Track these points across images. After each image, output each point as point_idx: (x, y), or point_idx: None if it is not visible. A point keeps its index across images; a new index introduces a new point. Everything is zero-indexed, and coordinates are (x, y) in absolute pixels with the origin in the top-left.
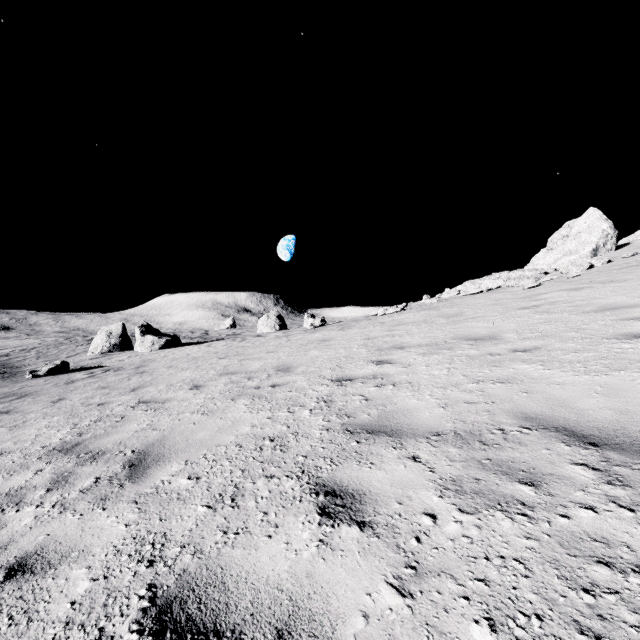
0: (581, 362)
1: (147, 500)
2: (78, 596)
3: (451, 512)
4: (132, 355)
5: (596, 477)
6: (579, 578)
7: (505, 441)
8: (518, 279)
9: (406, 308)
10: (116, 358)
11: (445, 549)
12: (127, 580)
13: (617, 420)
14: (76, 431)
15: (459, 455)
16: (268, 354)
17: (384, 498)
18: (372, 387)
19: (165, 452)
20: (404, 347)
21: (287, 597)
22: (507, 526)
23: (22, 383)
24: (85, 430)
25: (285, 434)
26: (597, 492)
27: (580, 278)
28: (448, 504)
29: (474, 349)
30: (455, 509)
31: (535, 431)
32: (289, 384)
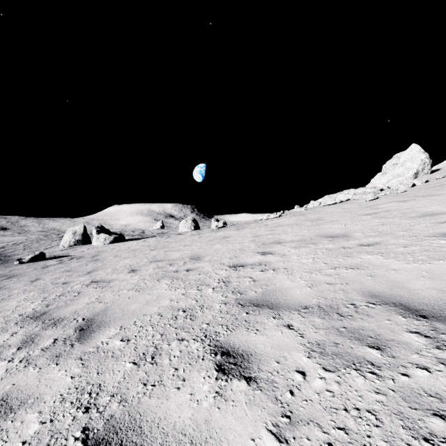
0: (410, 254)
1: (89, 357)
2: (29, 437)
3: (317, 370)
4: (90, 247)
5: (427, 343)
6: (420, 428)
7: (356, 313)
8: (362, 194)
9: (283, 214)
10: (79, 250)
11: (313, 401)
12: (67, 423)
13: (440, 298)
14: (45, 303)
15: (322, 324)
16: (185, 247)
17: (266, 358)
18: (258, 271)
19: (106, 320)
20: (281, 242)
21: (189, 441)
22: (360, 382)
23: (11, 267)
24: (51, 302)
25: (194, 306)
26: (429, 355)
27: (406, 193)
28: (314, 363)
29: (332, 244)
30: (320, 368)
31: (379, 306)
32: (199, 269)
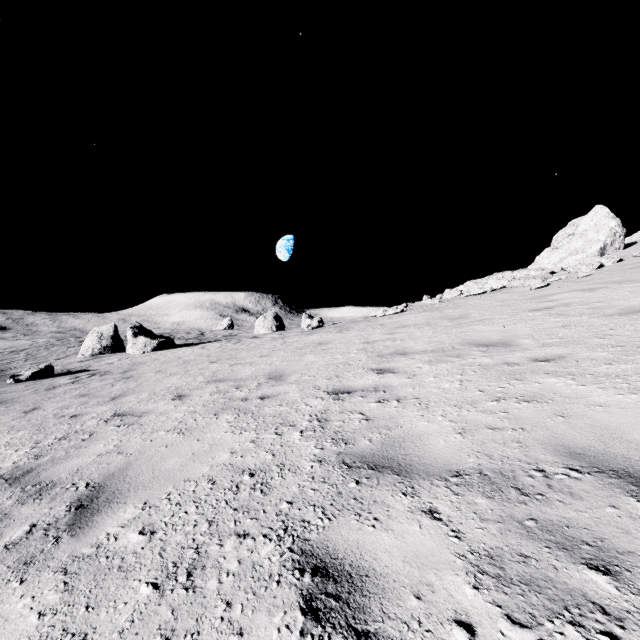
0: (621, 376)
1: (80, 568)
2: None
3: (496, 621)
4: (123, 357)
5: None
6: None
7: (550, 490)
8: (524, 279)
9: (406, 309)
10: (106, 361)
11: None
12: None
13: None
14: (35, 452)
15: (491, 510)
16: (261, 358)
17: (395, 585)
18: (373, 403)
19: (123, 488)
20: (407, 353)
21: None
22: None
23: (1, 389)
24: (45, 451)
25: (269, 466)
26: None
27: (591, 278)
28: (489, 604)
29: (487, 357)
30: (501, 615)
31: (588, 475)
32: (280, 396)
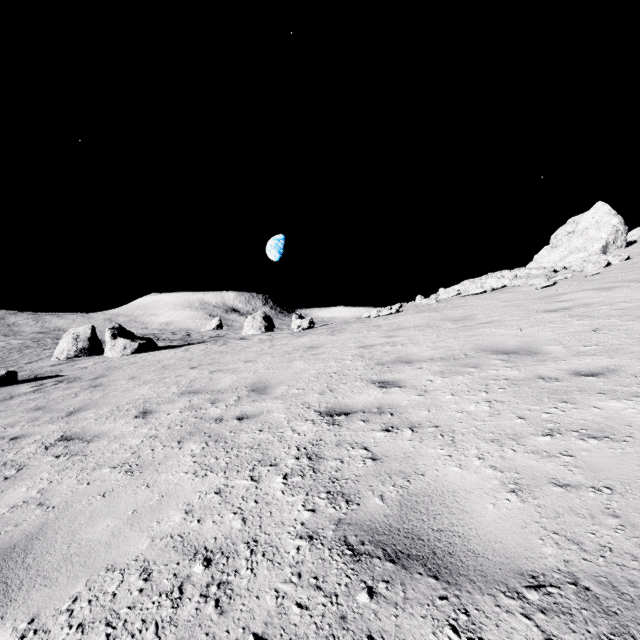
0: None
1: None
2: None
3: None
4: (99, 361)
5: None
6: None
7: None
8: (526, 278)
9: (401, 309)
10: (80, 365)
11: None
12: None
13: None
14: None
15: None
16: (245, 364)
17: None
18: (379, 431)
19: (15, 579)
20: (412, 361)
21: None
22: None
23: None
24: None
25: (234, 544)
26: None
27: (601, 276)
28: None
29: (512, 368)
30: None
31: None
32: (261, 416)
